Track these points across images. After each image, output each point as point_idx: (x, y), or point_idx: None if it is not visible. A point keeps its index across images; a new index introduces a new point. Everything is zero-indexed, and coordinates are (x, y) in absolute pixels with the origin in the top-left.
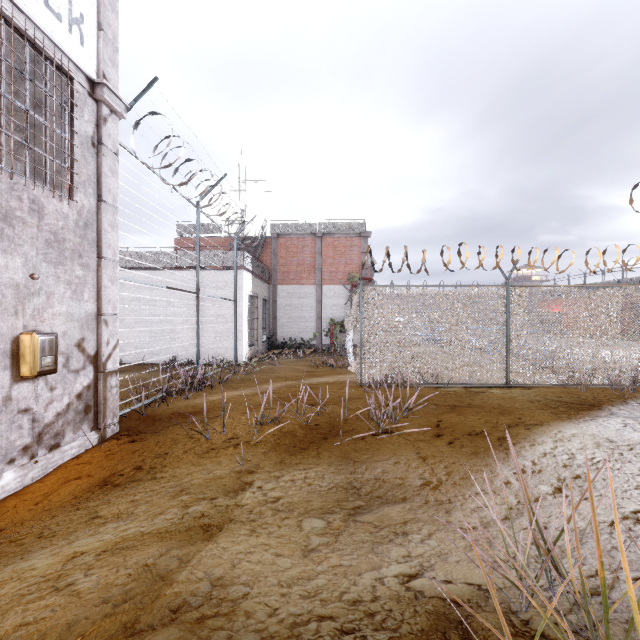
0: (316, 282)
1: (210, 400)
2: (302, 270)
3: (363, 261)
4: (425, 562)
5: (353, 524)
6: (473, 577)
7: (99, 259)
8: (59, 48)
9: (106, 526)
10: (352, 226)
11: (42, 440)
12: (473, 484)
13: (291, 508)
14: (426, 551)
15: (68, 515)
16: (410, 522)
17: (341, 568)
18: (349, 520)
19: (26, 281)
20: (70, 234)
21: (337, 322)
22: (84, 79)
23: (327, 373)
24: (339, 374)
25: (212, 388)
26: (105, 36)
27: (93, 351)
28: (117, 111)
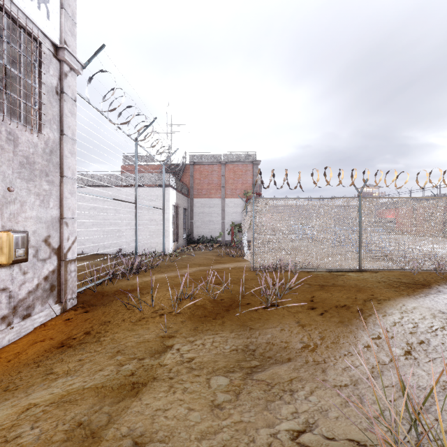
0: (221, 196)
1: (144, 281)
2: (211, 188)
3: (255, 180)
4: (310, 417)
5: (250, 381)
6: (351, 433)
7: (61, 177)
8: (30, 20)
9: (57, 382)
10: (247, 156)
11: (17, 311)
12: (341, 347)
13: (202, 367)
14: (310, 407)
15: (30, 371)
16: (295, 379)
17: (241, 423)
18: (247, 378)
19: (4, 192)
20: (39, 158)
21: (236, 224)
22: (50, 44)
23: (229, 261)
24: (238, 262)
25: (146, 272)
26: (66, 13)
27: (57, 245)
28: (75, 69)
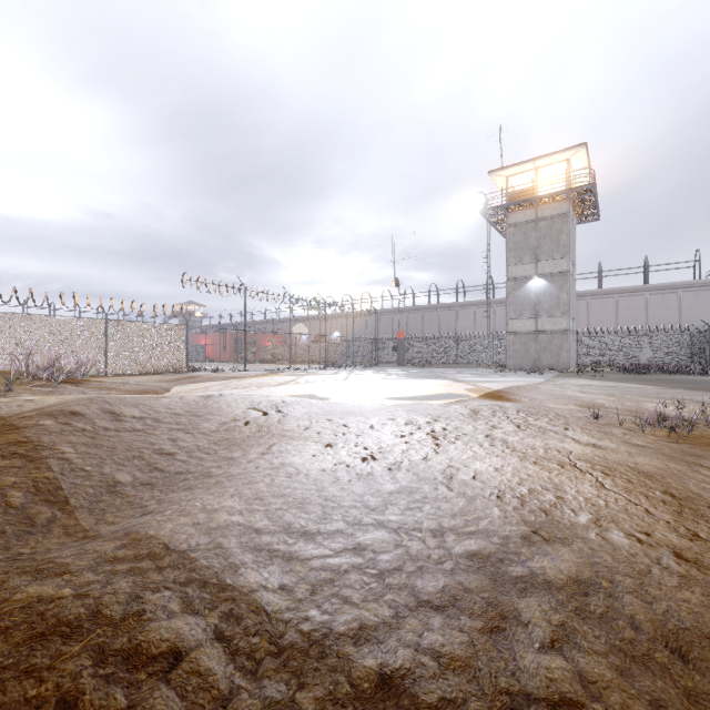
0: None
1: None
2: None
3: None
4: None
5: None
6: None
7: None
8: None
9: None
10: None
11: None
12: None
13: None
14: None
15: None
16: None
17: None
18: None
19: None
20: None
21: None
22: None
23: None
24: None
25: None
26: None
27: None
28: None
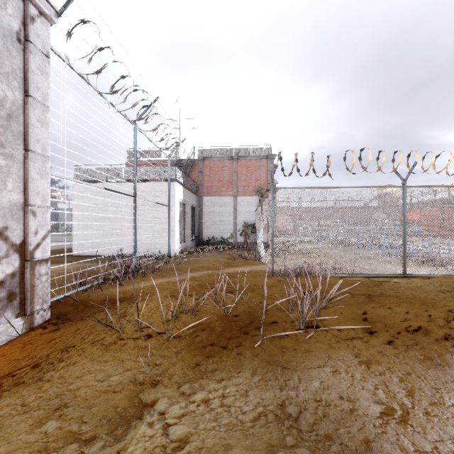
0: (233, 194)
1: (140, 286)
2: (222, 185)
3: (275, 165)
4: None
5: None
6: None
7: (26, 152)
8: None
9: None
10: (261, 150)
11: None
12: None
13: None
14: None
15: None
16: None
17: None
18: None
19: None
20: None
21: (249, 224)
22: None
23: (242, 264)
24: (252, 265)
25: (145, 276)
26: None
27: (19, 240)
28: (46, 14)
